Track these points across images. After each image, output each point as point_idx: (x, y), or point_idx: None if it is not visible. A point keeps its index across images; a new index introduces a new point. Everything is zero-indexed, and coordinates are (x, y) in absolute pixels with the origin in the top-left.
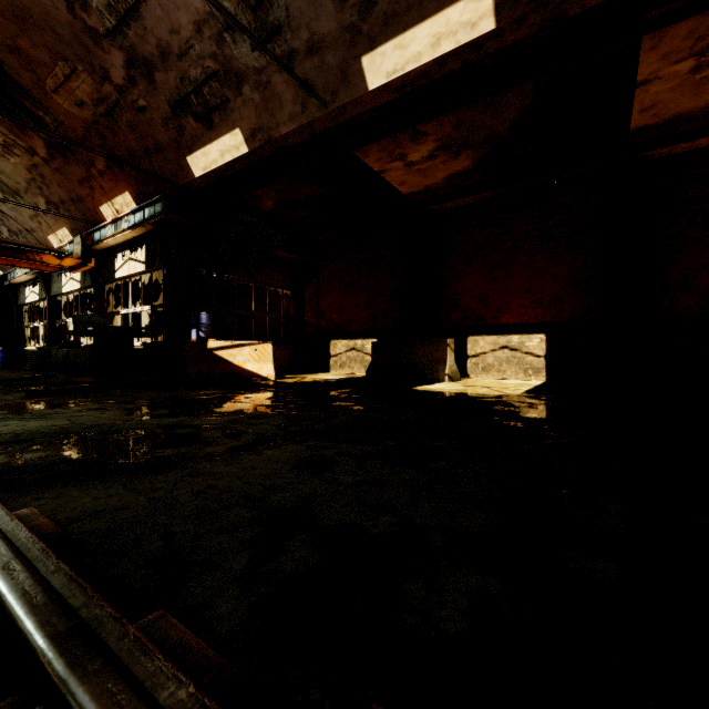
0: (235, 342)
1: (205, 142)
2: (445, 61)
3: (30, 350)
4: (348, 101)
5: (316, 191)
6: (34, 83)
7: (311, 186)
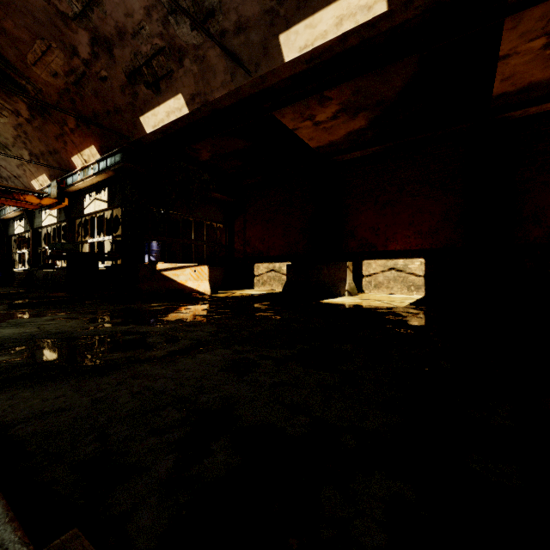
0: (178, 265)
1: (154, 105)
2: (347, 38)
3: (17, 271)
4: (268, 71)
5: (243, 145)
6: (18, 58)
7: (239, 141)
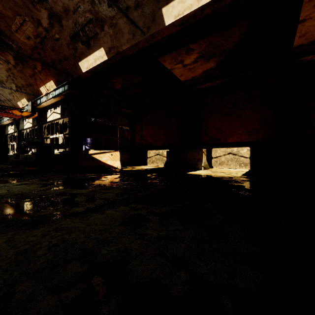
0: (102, 151)
1: (87, 55)
2: (204, 9)
3: (10, 155)
4: (155, 31)
5: (140, 79)
6: (6, 28)
7: (138, 77)
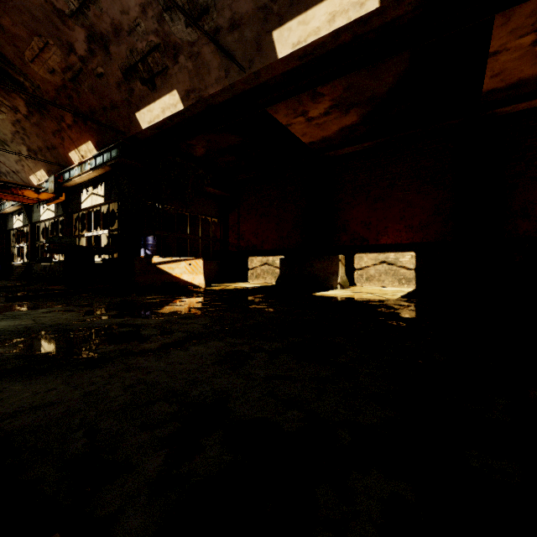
0: (174, 258)
1: (150, 101)
2: (339, 34)
3: (16, 265)
4: (262, 67)
5: (237, 140)
6: (16, 55)
7: (233, 137)
